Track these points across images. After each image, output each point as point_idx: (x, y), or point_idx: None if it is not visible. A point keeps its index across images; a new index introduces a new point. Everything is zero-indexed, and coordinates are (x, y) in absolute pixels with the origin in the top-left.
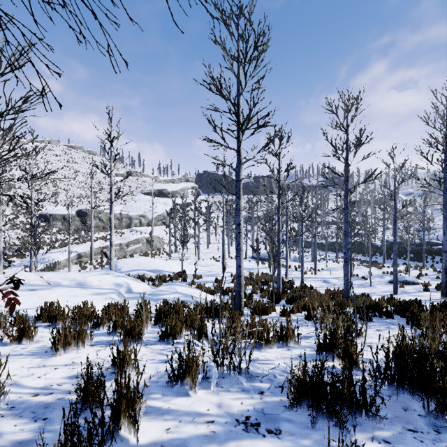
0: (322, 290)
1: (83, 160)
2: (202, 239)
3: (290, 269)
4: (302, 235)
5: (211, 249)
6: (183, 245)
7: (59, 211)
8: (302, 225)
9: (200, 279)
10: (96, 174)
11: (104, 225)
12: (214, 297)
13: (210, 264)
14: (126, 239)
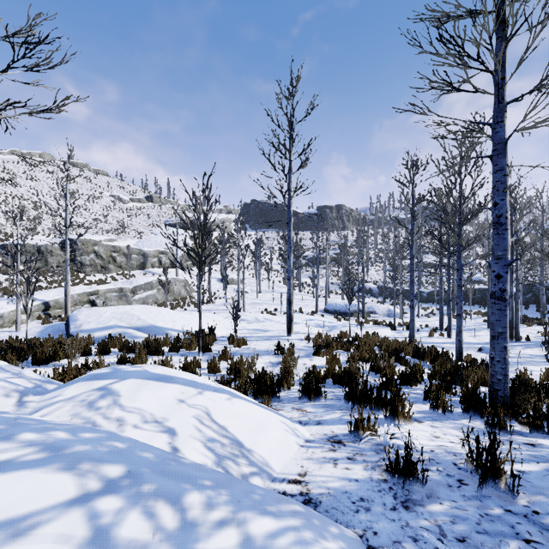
0: (518, 371)
1: (86, 179)
2: (250, 287)
3: (398, 329)
4: (460, 253)
5: (262, 299)
6: (201, 266)
7: (33, 240)
8: (460, 233)
9: (243, 347)
10: (101, 197)
11: (103, 263)
12: (290, 423)
13: (262, 318)
14: (131, 283)
